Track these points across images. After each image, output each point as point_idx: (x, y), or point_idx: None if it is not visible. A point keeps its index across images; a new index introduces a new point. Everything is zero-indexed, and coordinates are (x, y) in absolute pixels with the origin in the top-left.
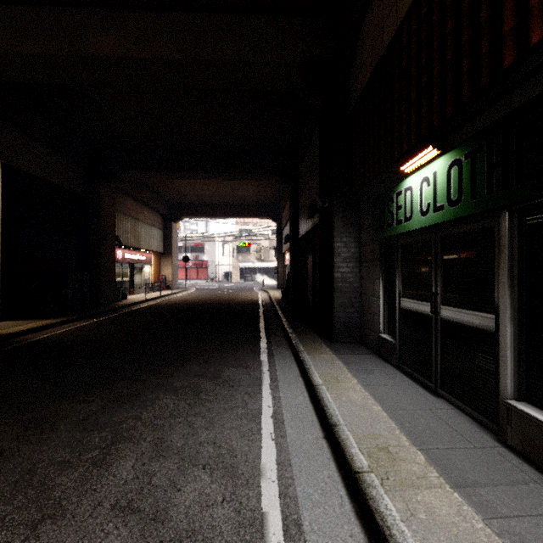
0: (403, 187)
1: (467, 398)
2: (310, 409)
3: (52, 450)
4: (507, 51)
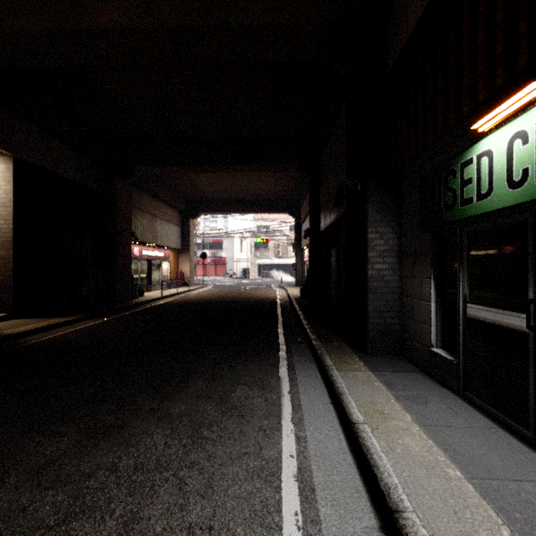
0: (474, 154)
1: None
2: (351, 464)
3: None
4: None
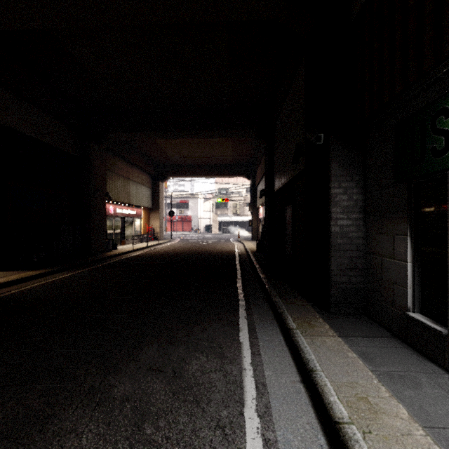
0: None
1: None
2: None
3: None
4: None
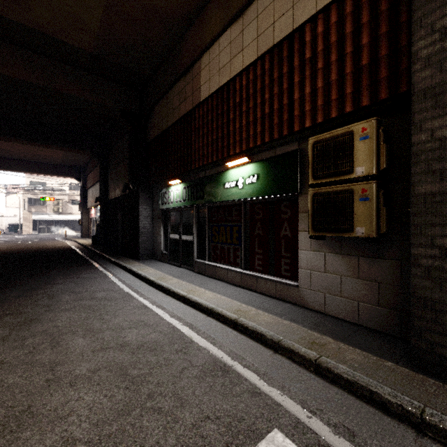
0: (170, 190)
1: (188, 264)
2: (134, 277)
3: (19, 301)
4: (193, 165)
